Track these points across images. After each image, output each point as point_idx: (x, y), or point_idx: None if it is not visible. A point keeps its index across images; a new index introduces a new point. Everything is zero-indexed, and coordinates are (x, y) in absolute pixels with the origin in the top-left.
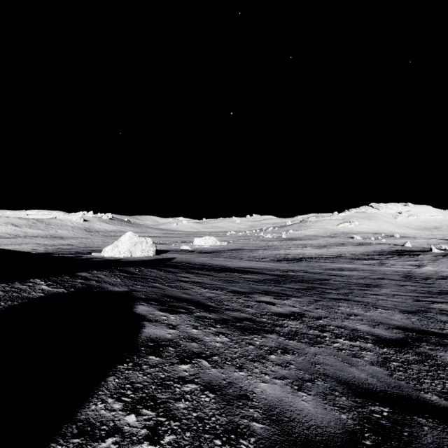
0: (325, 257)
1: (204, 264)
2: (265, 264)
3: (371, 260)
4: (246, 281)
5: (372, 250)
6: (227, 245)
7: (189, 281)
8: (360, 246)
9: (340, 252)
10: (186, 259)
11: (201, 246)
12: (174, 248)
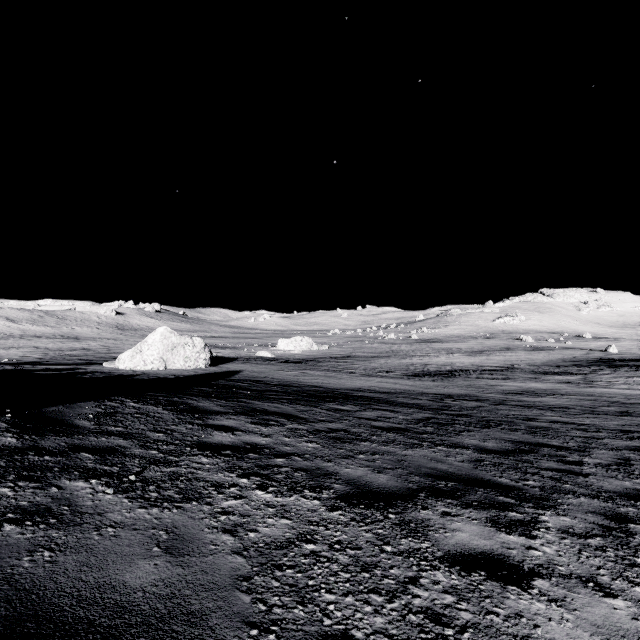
0: (488, 369)
1: (289, 385)
2: (396, 382)
3: (567, 374)
4: (374, 429)
5: (559, 358)
6: (330, 350)
7: (229, 444)
8: (537, 352)
9: (509, 361)
10: (259, 373)
11: (289, 351)
12: (246, 354)
